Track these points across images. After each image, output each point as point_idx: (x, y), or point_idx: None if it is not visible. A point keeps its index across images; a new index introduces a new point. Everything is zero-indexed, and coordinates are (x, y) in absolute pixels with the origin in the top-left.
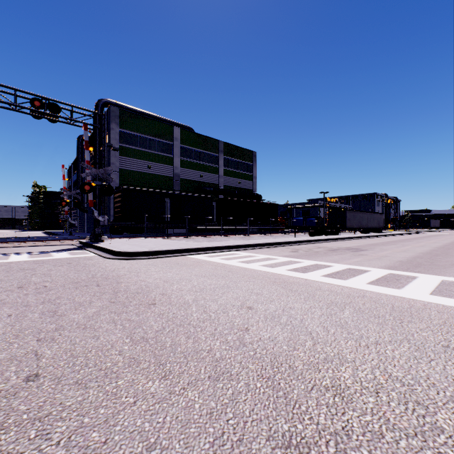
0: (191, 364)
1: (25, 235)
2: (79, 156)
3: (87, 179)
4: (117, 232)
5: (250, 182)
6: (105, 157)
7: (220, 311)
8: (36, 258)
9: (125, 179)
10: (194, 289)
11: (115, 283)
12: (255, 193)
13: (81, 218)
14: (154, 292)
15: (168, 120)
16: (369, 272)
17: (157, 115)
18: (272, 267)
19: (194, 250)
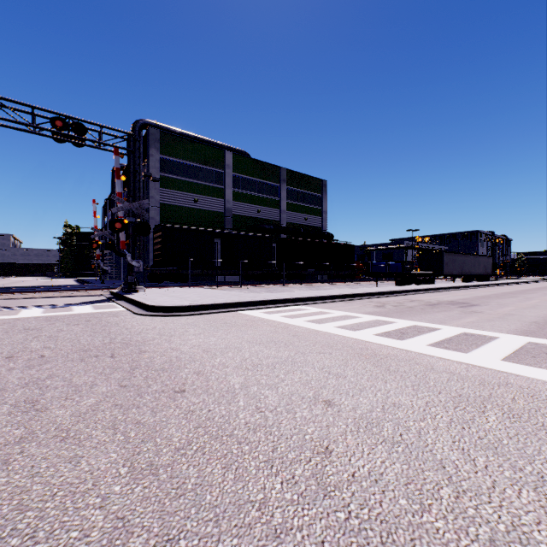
0: (225, 543)
1: (53, 284)
2: (115, 189)
3: (118, 215)
4: (156, 280)
5: (319, 218)
6: (140, 188)
7: (281, 409)
8: (51, 313)
9: (166, 216)
10: (244, 364)
11: (136, 352)
12: (324, 231)
13: (117, 263)
14: (186, 369)
15: (218, 143)
16: (497, 340)
17: (205, 138)
18: (354, 330)
19: (248, 304)
